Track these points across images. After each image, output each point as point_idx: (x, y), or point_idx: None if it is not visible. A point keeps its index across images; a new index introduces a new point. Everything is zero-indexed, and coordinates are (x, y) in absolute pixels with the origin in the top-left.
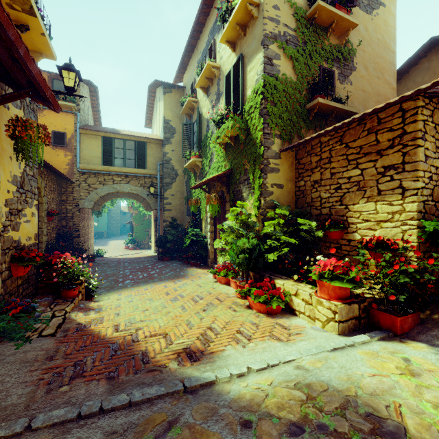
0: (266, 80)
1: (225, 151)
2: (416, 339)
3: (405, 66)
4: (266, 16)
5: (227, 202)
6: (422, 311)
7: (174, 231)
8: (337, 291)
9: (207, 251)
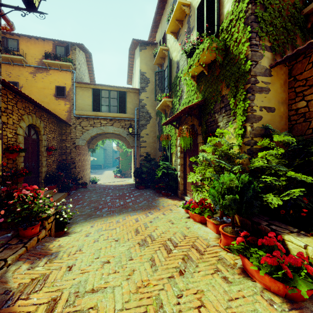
0: None
1: (196, 83)
2: None
3: None
4: None
5: (199, 135)
6: None
7: (148, 164)
8: None
9: (177, 183)
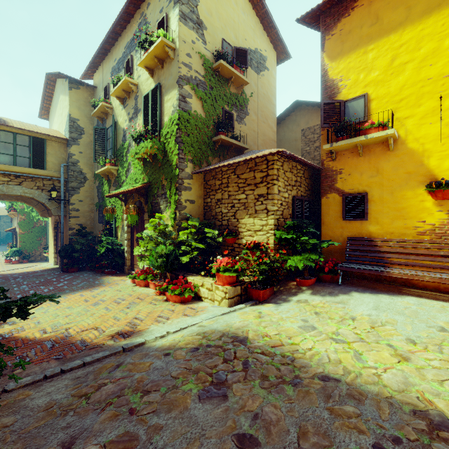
0: (181, 114)
1: (143, 165)
2: (270, 302)
3: (282, 115)
4: (181, 61)
5: (145, 212)
6: (274, 285)
7: (83, 240)
8: (228, 279)
9: (124, 259)
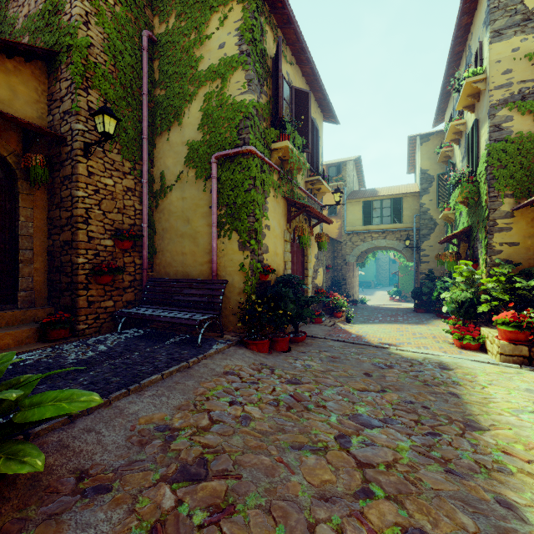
0: (490, 149)
1: (467, 207)
2: None
3: None
4: (492, 88)
5: (468, 258)
6: None
7: (430, 284)
8: (507, 334)
9: None
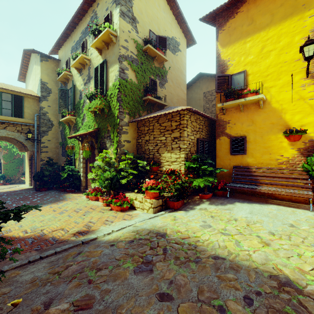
0: (121, 81)
1: (94, 116)
2: (181, 210)
3: (190, 82)
4: (121, 44)
5: (96, 149)
6: (184, 198)
7: (51, 168)
8: (153, 194)
9: (80, 181)
